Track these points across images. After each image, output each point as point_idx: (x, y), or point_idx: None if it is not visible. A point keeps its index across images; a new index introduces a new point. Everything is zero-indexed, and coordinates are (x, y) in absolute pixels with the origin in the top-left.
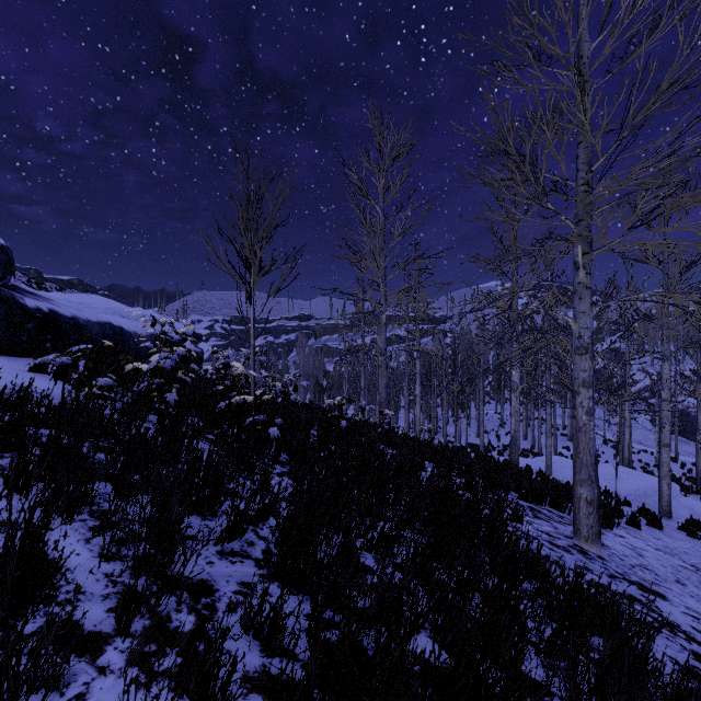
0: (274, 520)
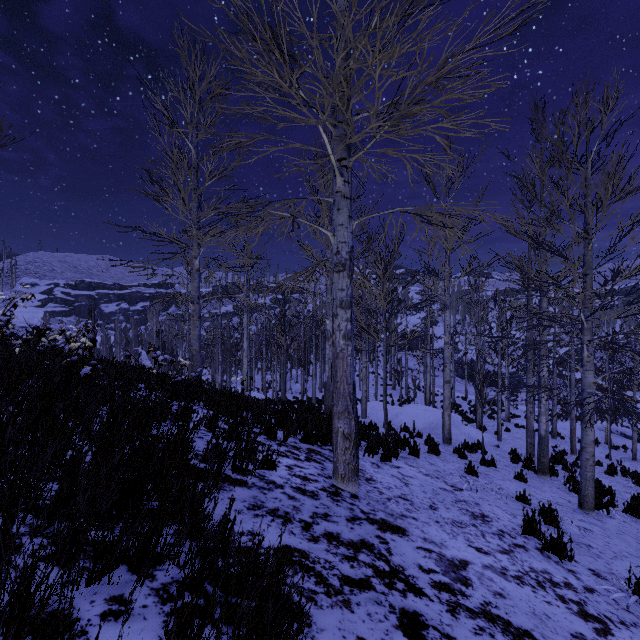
0: None
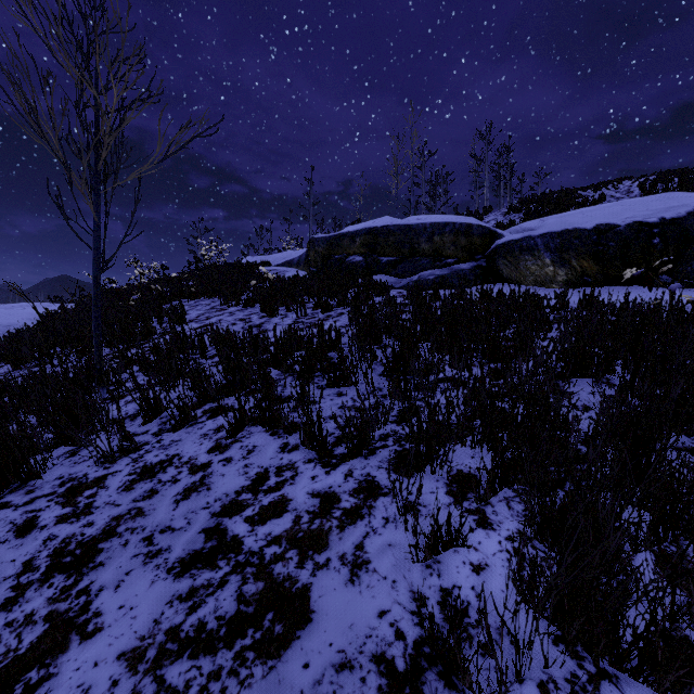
0: None
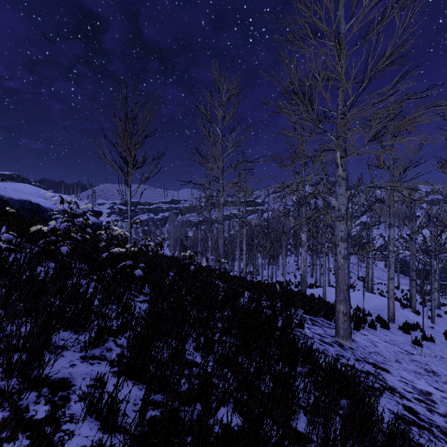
0: (131, 333)
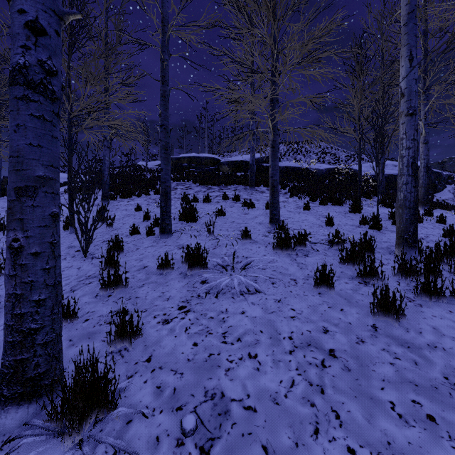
0: None
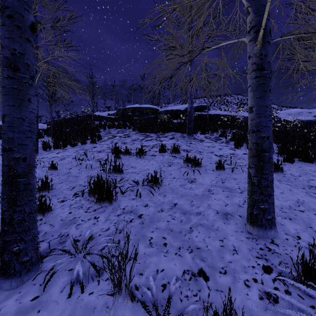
0: None
